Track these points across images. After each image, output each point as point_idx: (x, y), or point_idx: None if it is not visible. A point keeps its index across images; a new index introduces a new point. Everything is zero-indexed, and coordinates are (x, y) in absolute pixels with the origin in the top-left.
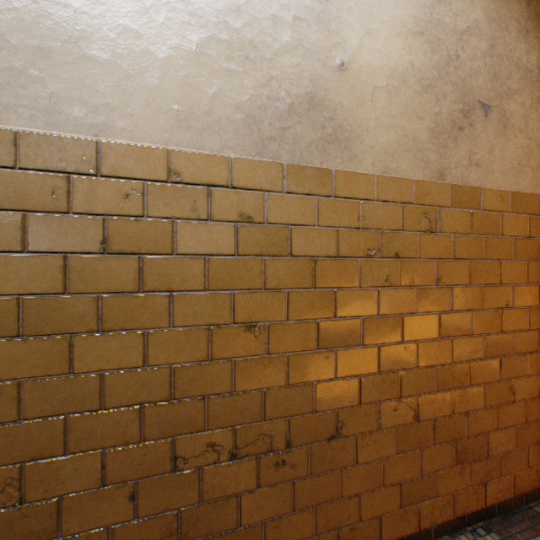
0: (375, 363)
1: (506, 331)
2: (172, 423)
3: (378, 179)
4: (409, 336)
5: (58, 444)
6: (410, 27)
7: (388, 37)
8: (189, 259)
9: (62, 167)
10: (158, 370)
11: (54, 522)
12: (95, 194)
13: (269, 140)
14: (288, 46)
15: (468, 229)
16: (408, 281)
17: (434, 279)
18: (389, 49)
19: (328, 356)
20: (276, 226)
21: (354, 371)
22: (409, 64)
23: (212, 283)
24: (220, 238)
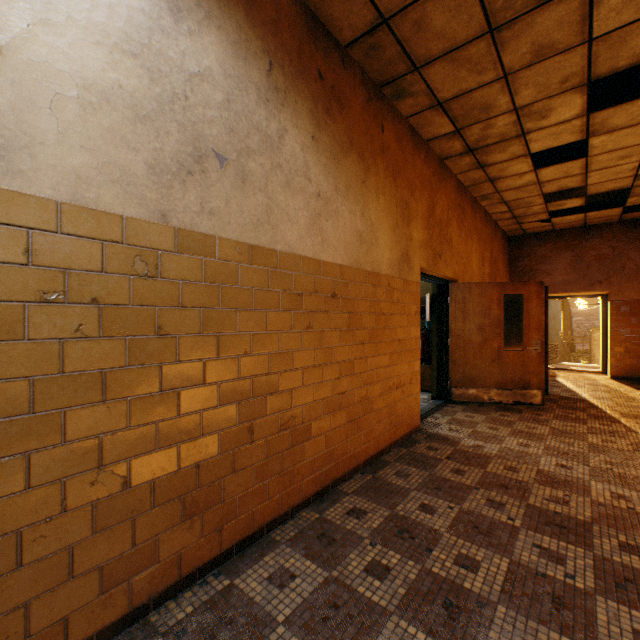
0: (57, 432)
1: (246, 376)
2: None
3: (64, 207)
4: (117, 393)
5: None
6: (118, 42)
7: (82, 40)
8: None
9: None
10: None
11: None
12: None
13: None
14: None
15: (201, 277)
16: (115, 331)
17: (155, 328)
18: (83, 55)
19: None
20: None
21: (18, 448)
22: (117, 83)
23: None
24: None
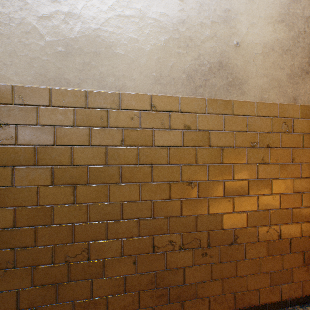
0: (255, 205)
1: None
2: (152, 229)
3: (257, 104)
4: (275, 191)
5: (103, 234)
6: (276, 18)
7: (263, 25)
8: (160, 148)
9: (105, 106)
10: (145, 203)
11: (101, 270)
12: (118, 118)
13: (199, 87)
14: (208, 37)
15: None
16: (275, 160)
17: (290, 159)
18: (263, 32)
19: (229, 200)
20: (202, 131)
21: (244, 209)
22: (275, 39)
23: (170, 161)
24: (174, 138)
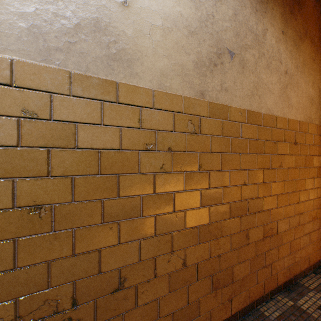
0: (152, 228)
1: (244, 199)
2: None
3: (155, 93)
4: (179, 207)
5: None
6: None
7: None
8: None
9: None
10: None
11: None
12: None
13: (55, 50)
14: None
15: (220, 132)
16: (178, 168)
17: (197, 166)
18: None
19: (113, 227)
20: (62, 123)
21: (136, 237)
22: (179, 13)
23: None
24: (0, 130)
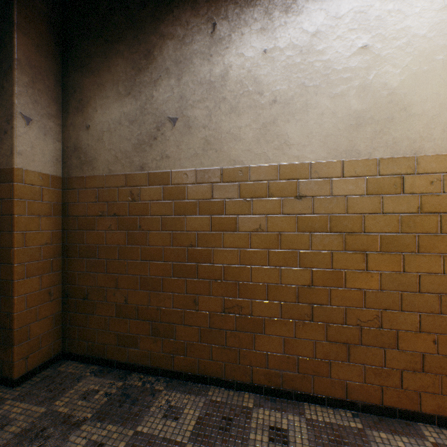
0: None
1: None
2: None
3: None
4: None
5: (396, 305)
6: None
7: None
8: None
9: (398, 172)
10: None
11: (394, 341)
12: (414, 183)
13: None
14: None
15: None
16: None
17: None
18: None
19: None
20: None
21: None
22: None
23: None
24: None
